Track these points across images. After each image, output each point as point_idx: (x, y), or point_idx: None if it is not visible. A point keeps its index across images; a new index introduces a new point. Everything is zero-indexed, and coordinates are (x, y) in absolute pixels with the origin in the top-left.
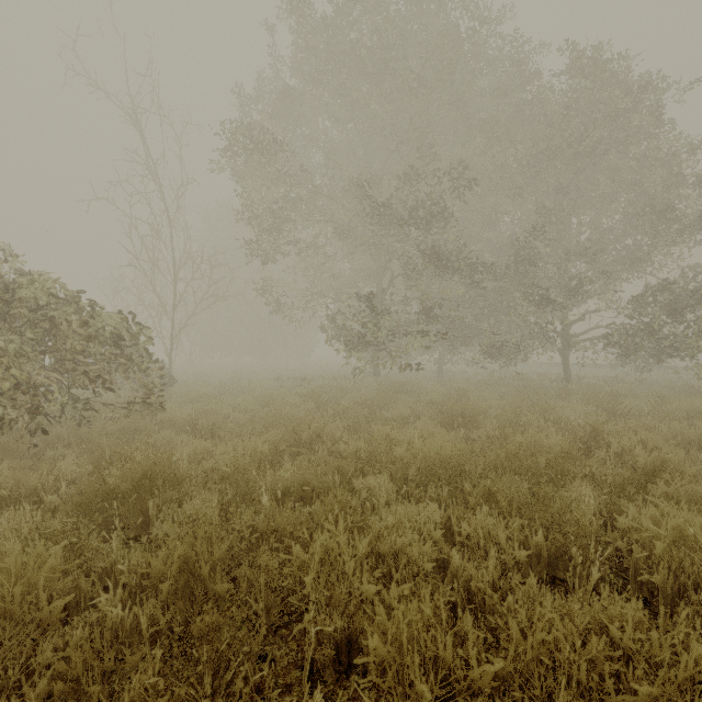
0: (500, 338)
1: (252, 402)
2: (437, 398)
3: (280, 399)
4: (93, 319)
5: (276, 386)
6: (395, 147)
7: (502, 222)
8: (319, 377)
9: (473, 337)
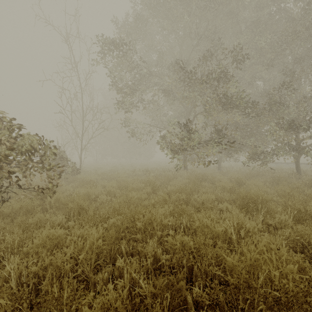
0: (259, 148)
1: (114, 186)
2: (227, 186)
3: (129, 186)
4: (10, 136)
5: (132, 175)
6: (196, 44)
7: (256, 84)
8: (155, 170)
9: (241, 148)
